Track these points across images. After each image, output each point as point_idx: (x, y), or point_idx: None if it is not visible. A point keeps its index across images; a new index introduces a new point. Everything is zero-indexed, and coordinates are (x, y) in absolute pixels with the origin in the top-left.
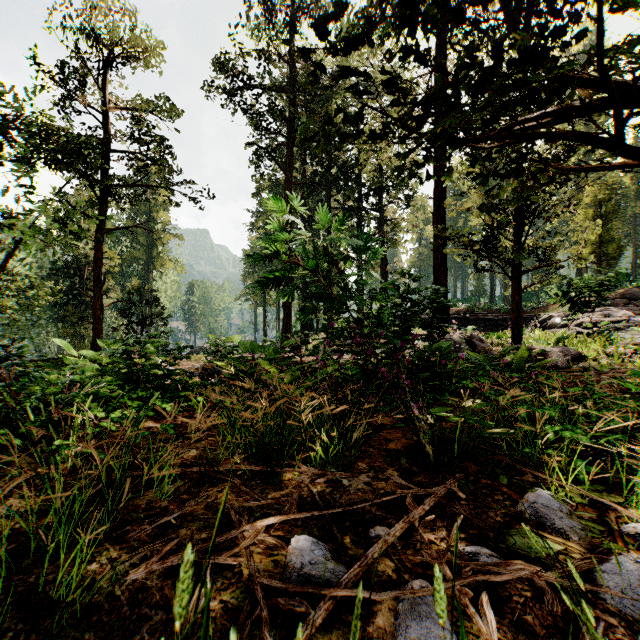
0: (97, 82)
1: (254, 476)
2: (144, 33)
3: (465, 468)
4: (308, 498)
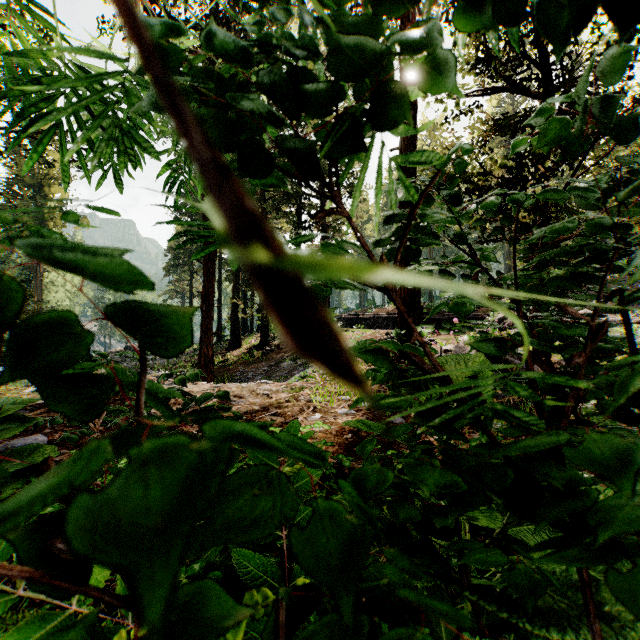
0: None
1: None
2: None
3: None
4: None
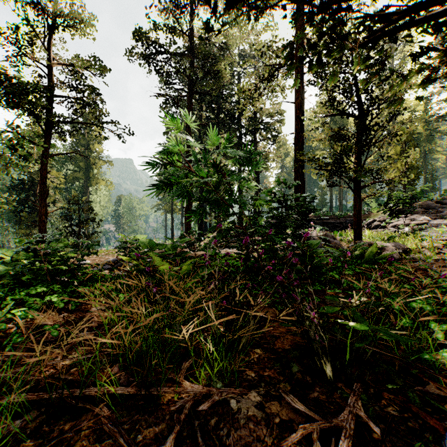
0: (42, 42)
1: (128, 397)
2: (79, 8)
3: (365, 380)
4: (188, 437)
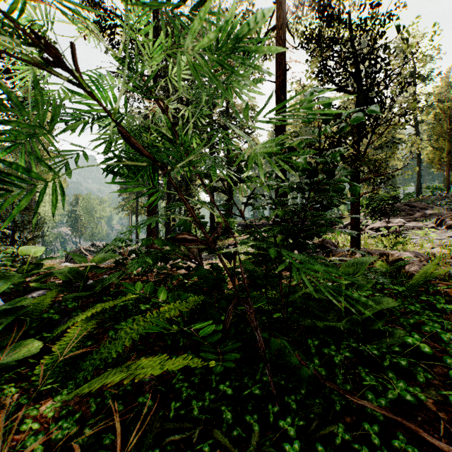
0: None
1: None
2: None
3: None
4: None
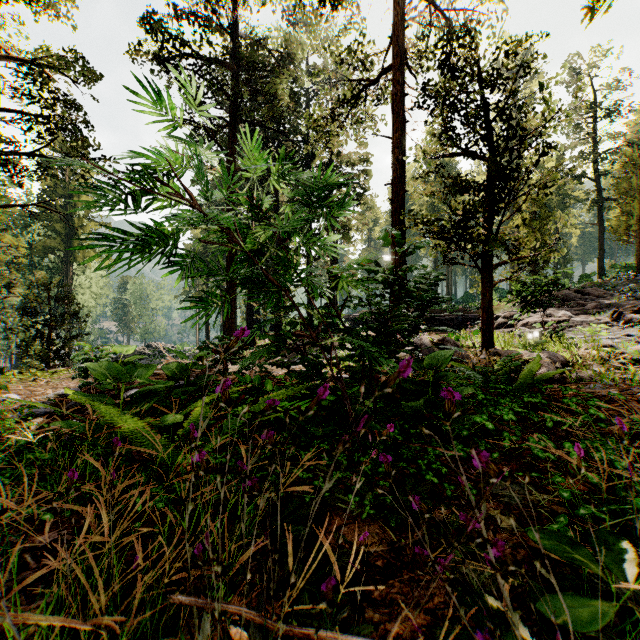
0: None
1: None
2: None
3: None
4: None
